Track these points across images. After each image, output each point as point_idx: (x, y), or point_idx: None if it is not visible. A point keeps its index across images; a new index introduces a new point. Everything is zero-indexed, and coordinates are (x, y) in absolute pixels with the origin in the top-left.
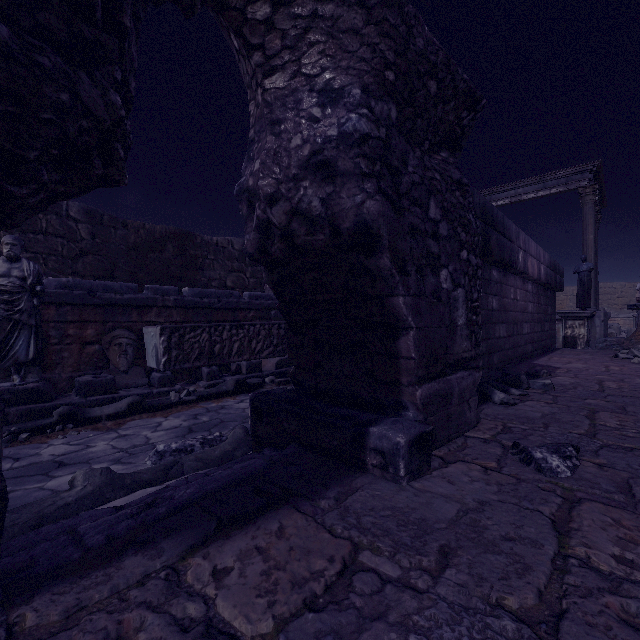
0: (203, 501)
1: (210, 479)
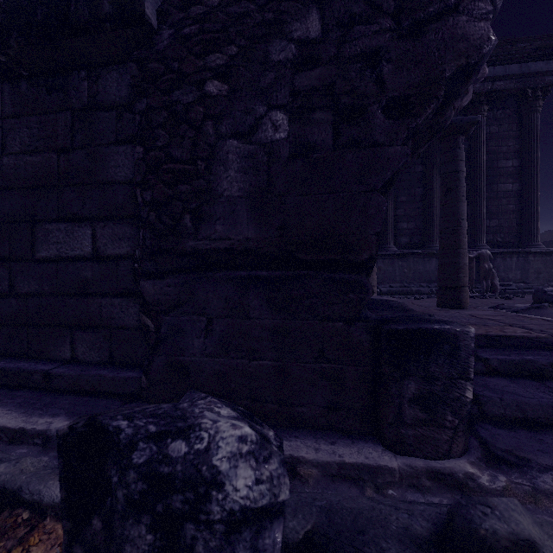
0: (549, 346)
1: (549, 358)
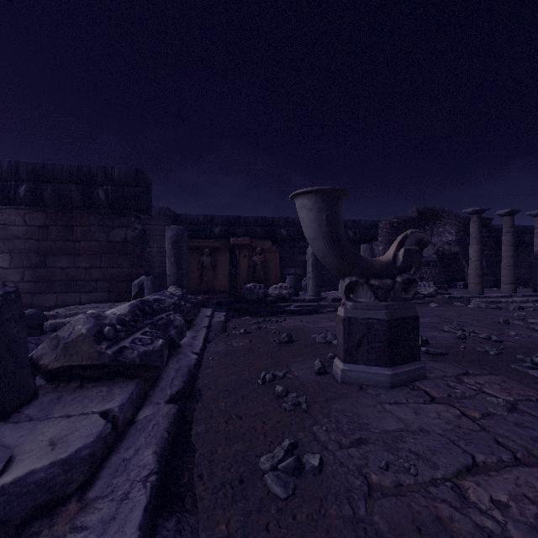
0: None
1: None
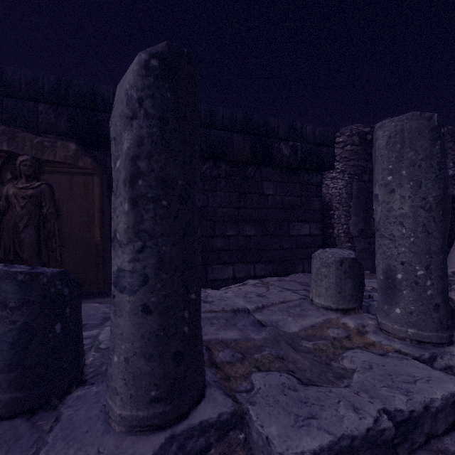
0: None
1: None
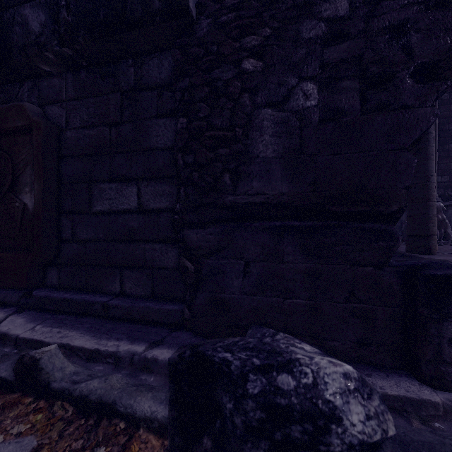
0: None
1: None
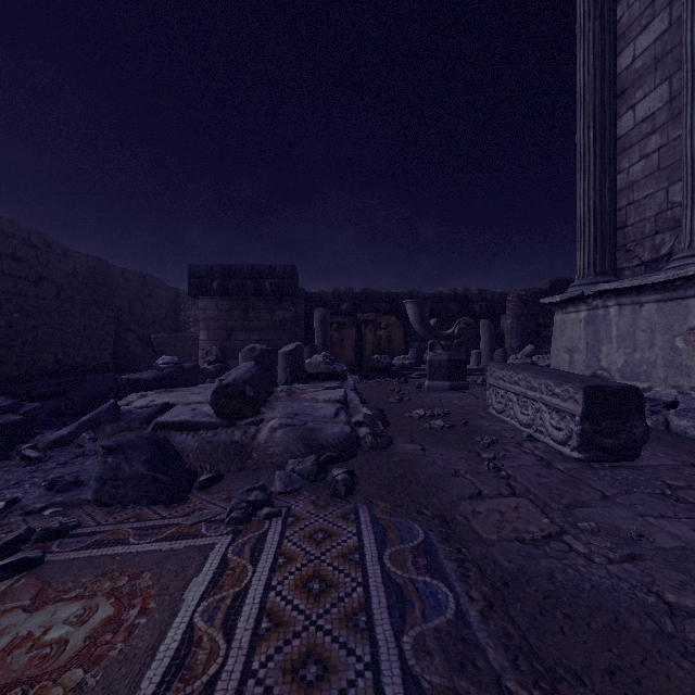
0: None
1: None
